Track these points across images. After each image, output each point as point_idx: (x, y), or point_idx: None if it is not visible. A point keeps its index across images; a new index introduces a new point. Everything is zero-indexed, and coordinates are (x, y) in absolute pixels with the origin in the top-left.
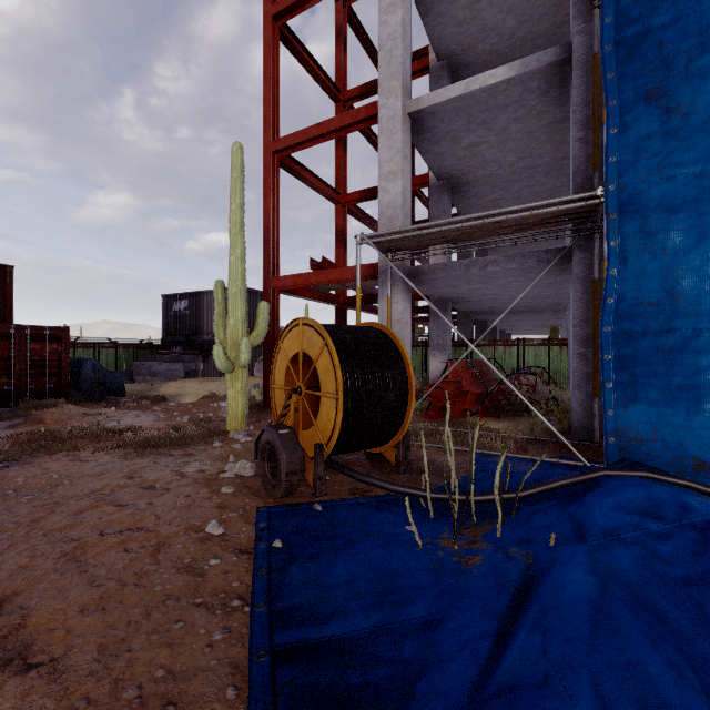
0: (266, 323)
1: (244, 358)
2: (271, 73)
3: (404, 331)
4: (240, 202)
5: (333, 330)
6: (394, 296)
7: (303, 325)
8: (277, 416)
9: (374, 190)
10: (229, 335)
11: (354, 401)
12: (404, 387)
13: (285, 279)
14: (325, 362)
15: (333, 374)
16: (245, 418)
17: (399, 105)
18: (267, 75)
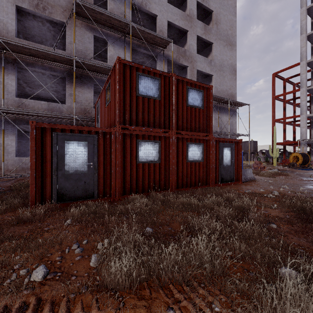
0: (278, 151)
1: (277, 156)
2: (274, 108)
3: (305, 152)
4: (275, 135)
5: (300, 153)
6: (303, 146)
7: (296, 153)
8: (290, 162)
9: (294, 121)
10: (273, 153)
11: (303, 160)
12: (308, 159)
13: (277, 143)
14: (300, 156)
15: (301, 157)
16: (276, 165)
17: (305, 116)
18: (273, 108)
